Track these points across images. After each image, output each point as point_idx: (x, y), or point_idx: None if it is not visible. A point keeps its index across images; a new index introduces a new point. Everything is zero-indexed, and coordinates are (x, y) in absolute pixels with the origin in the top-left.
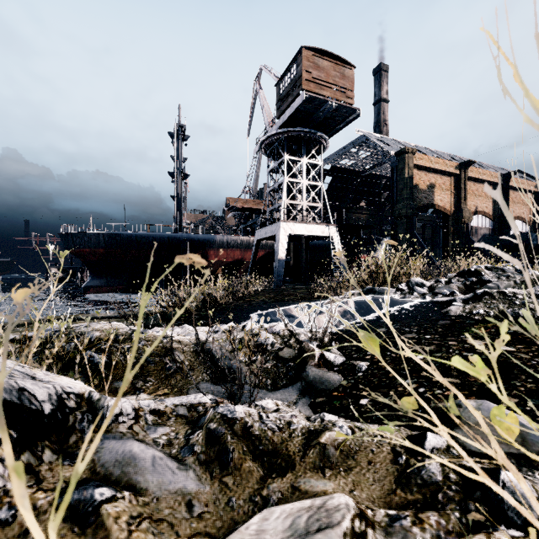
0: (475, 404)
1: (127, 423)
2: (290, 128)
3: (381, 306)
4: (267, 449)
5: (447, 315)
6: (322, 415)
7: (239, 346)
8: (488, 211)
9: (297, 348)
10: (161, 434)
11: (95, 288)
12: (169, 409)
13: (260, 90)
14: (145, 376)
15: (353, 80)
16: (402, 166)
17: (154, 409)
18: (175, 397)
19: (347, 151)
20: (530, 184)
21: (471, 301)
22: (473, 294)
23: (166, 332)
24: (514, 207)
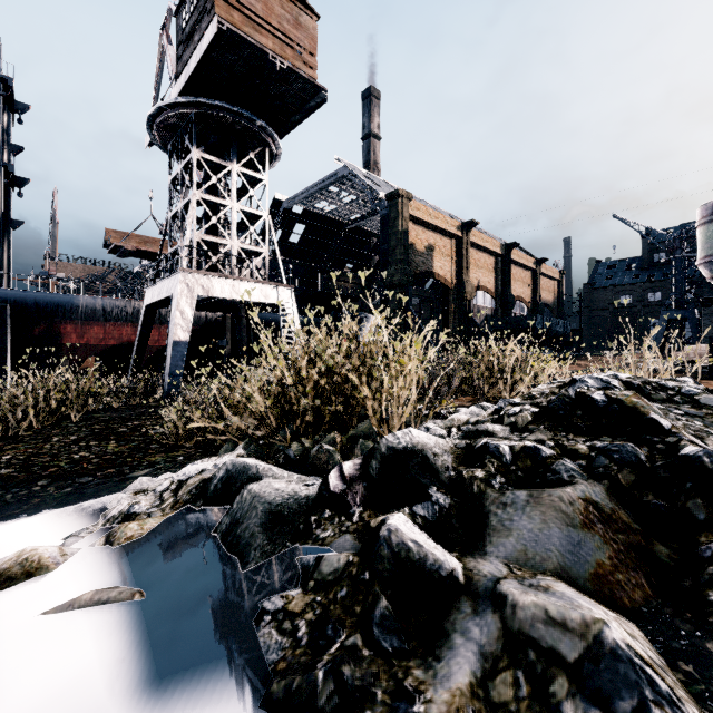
0: None
1: None
2: (201, 98)
3: None
4: None
5: None
6: None
7: None
8: (491, 288)
9: None
10: None
11: None
12: None
13: (169, 45)
14: None
15: (315, 38)
16: (394, 214)
17: None
18: None
19: (324, 187)
20: (530, 260)
21: None
22: None
23: None
24: (515, 285)
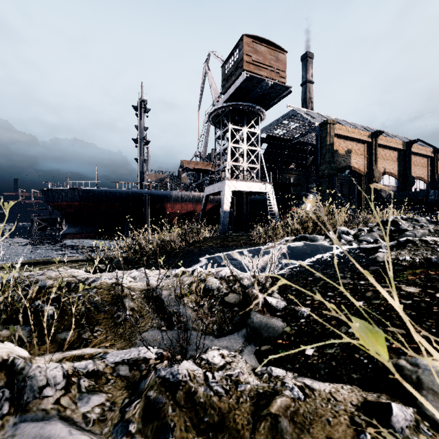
0: (436, 366)
1: (53, 396)
2: (233, 102)
3: (314, 252)
4: (212, 421)
5: (376, 261)
6: (269, 370)
7: (187, 293)
8: (394, 172)
9: (242, 293)
10: (93, 406)
11: (71, 235)
12: (109, 369)
13: (209, 71)
14: (94, 324)
15: (285, 63)
16: (325, 135)
17: (92, 371)
18: (118, 353)
19: (280, 122)
20: (428, 150)
21: (395, 248)
22: (397, 242)
23: (118, 279)
24: (415, 169)
